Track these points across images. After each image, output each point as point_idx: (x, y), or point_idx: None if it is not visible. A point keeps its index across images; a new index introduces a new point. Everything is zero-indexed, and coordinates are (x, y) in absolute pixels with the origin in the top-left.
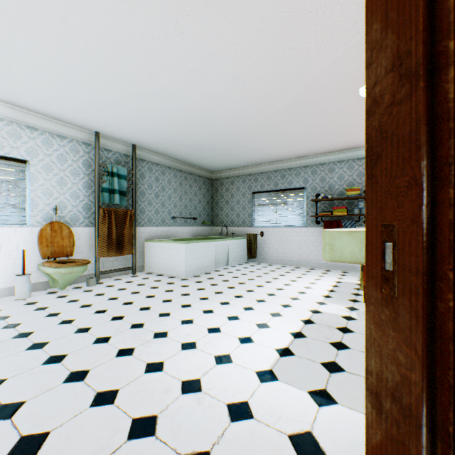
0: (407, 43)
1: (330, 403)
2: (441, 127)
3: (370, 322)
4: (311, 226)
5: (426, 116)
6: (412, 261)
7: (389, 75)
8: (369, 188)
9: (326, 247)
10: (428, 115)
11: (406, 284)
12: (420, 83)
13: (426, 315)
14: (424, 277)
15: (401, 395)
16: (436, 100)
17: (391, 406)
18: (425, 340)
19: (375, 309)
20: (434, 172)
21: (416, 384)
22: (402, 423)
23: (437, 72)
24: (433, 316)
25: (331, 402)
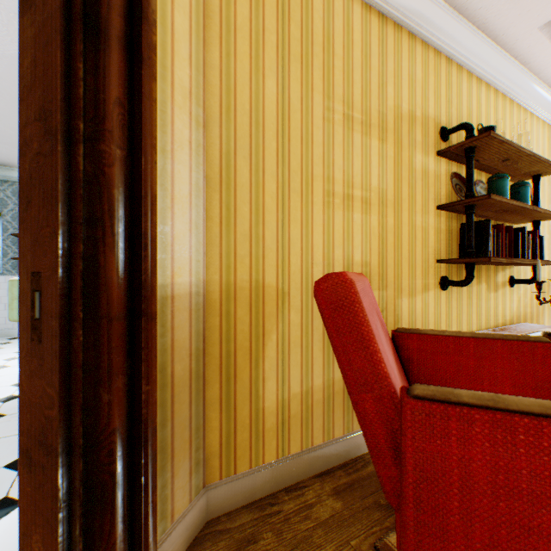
0: (52, 104)
1: (12, 509)
2: (77, 191)
3: (24, 377)
4: (15, 273)
5: (67, 178)
6: (55, 307)
7: (39, 124)
8: (23, 233)
9: (16, 302)
10: (68, 178)
11: (51, 329)
12: (60, 147)
13: (67, 353)
14: (64, 320)
15: (48, 436)
16: (74, 167)
17: (40, 453)
18: (65, 375)
19: (28, 362)
20: (72, 228)
21: (57, 418)
22: (48, 462)
23: (75, 143)
24: (72, 353)
25: (15, 506)
